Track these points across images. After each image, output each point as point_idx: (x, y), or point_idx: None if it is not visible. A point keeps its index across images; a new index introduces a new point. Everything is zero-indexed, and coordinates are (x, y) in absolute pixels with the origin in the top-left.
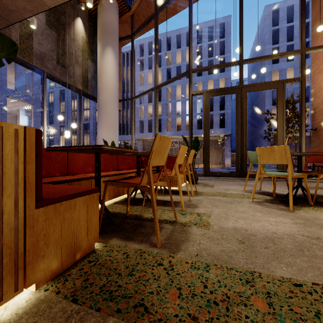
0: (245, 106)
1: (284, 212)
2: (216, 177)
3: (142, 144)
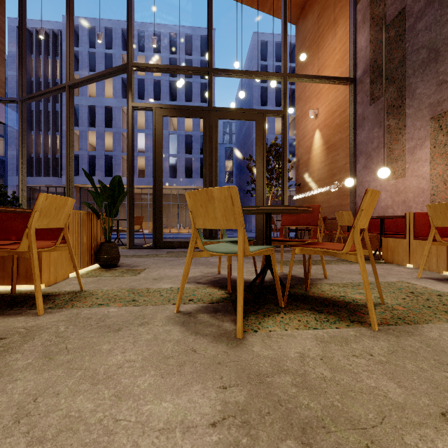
0: (215, 139)
1: (220, 351)
2: (170, 250)
3: (77, 194)
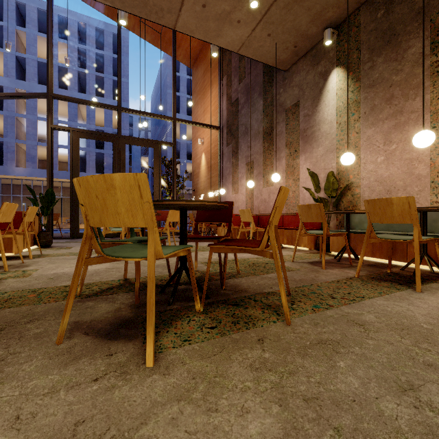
0: (123, 158)
1: None
2: None
3: None
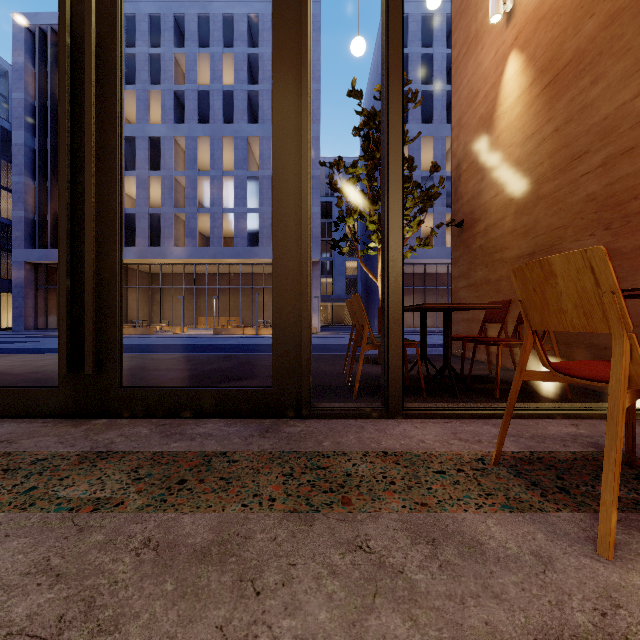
0: None
1: None
2: None
3: None
